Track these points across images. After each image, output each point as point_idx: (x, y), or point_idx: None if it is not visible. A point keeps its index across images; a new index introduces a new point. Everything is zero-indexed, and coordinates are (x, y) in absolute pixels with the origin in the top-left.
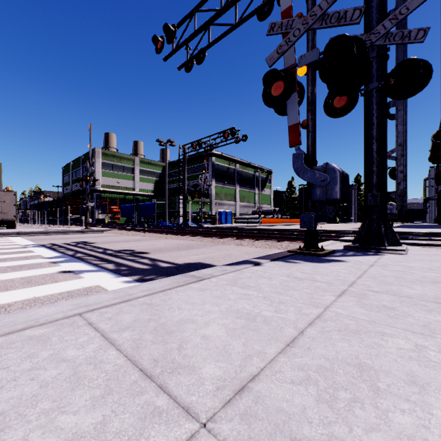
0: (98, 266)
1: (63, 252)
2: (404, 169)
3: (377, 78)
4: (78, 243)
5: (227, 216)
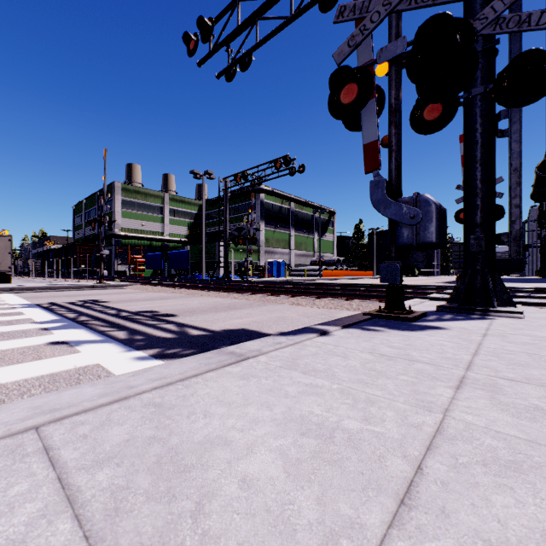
0: (105, 334)
1: (62, 314)
2: (520, 203)
3: (483, 81)
4: (86, 302)
5: (279, 268)
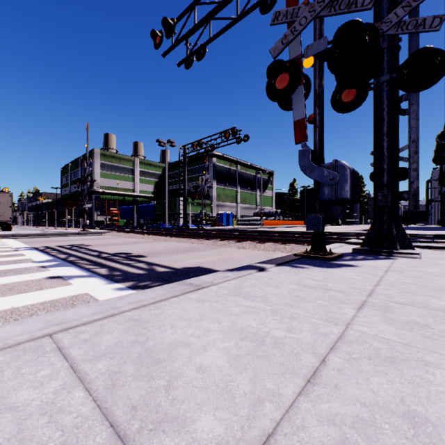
0: (90, 271)
1: (55, 255)
2: (417, 167)
3: (388, 71)
4: (73, 246)
5: (228, 218)
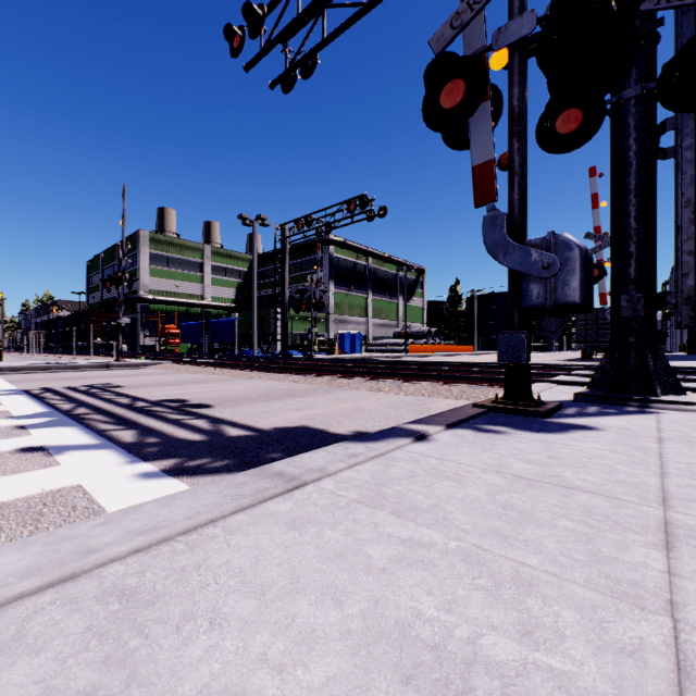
0: (104, 435)
1: (53, 405)
2: (695, 248)
3: (639, 79)
4: (93, 387)
5: (353, 341)
